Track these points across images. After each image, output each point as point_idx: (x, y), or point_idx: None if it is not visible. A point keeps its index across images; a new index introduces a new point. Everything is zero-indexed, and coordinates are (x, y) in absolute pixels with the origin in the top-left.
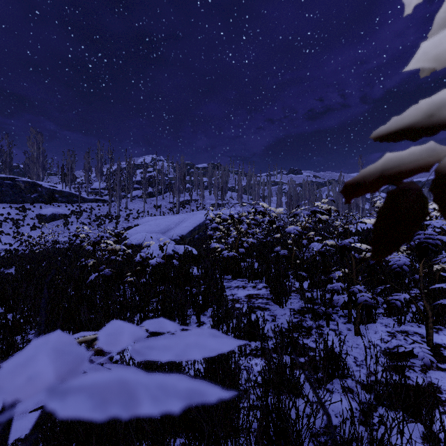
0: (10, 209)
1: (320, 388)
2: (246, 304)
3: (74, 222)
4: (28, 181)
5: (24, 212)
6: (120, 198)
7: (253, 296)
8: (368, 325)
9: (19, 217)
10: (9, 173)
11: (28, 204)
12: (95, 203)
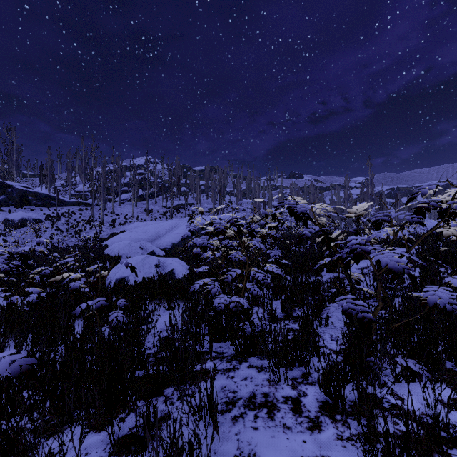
0: None
1: None
2: None
3: (48, 228)
4: None
5: None
6: (104, 201)
7: None
8: None
9: None
10: None
11: None
12: (77, 207)
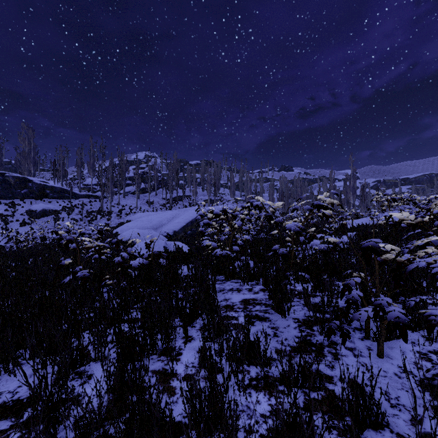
0: None
1: None
2: (242, 312)
3: (65, 218)
4: (18, 176)
5: (14, 208)
6: (112, 194)
7: (249, 302)
8: (391, 342)
9: (8, 212)
10: None
11: (18, 200)
12: (87, 199)
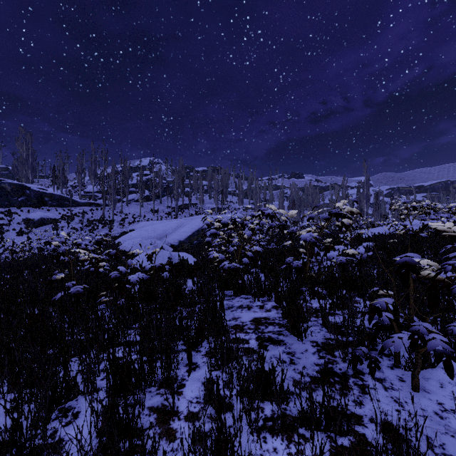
0: None
1: None
2: (253, 333)
3: (64, 227)
4: (15, 183)
5: (10, 217)
6: (114, 202)
7: (261, 321)
8: (426, 372)
9: (4, 221)
10: None
11: (15, 208)
12: (88, 207)
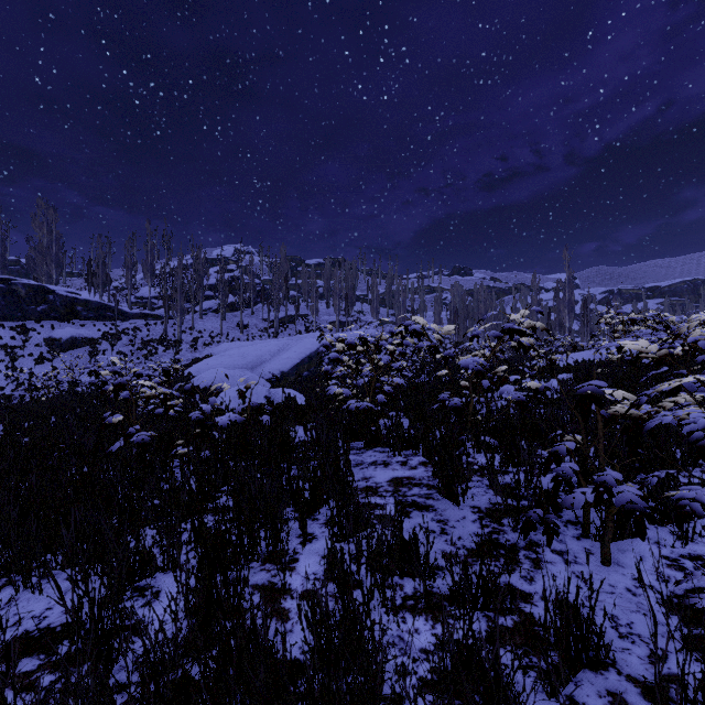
0: (2, 330)
1: (554, 695)
2: (391, 497)
3: (107, 351)
4: (31, 284)
5: (25, 335)
6: (182, 313)
7: (403, 481)
8: (623, 543)
9: (16, 342)
10: (1, 272)
11: (32, 322)
12: (143, 321)
